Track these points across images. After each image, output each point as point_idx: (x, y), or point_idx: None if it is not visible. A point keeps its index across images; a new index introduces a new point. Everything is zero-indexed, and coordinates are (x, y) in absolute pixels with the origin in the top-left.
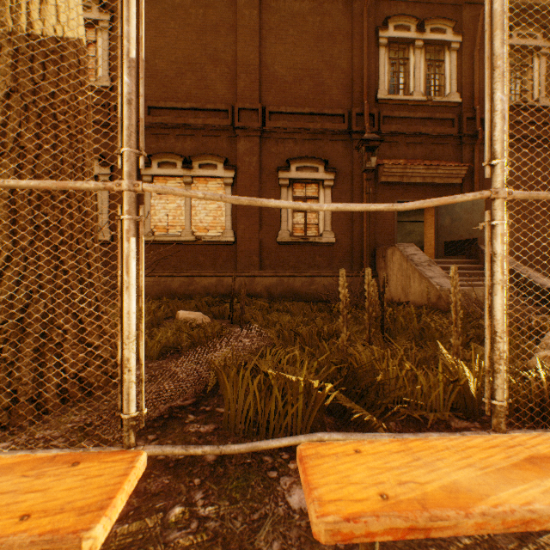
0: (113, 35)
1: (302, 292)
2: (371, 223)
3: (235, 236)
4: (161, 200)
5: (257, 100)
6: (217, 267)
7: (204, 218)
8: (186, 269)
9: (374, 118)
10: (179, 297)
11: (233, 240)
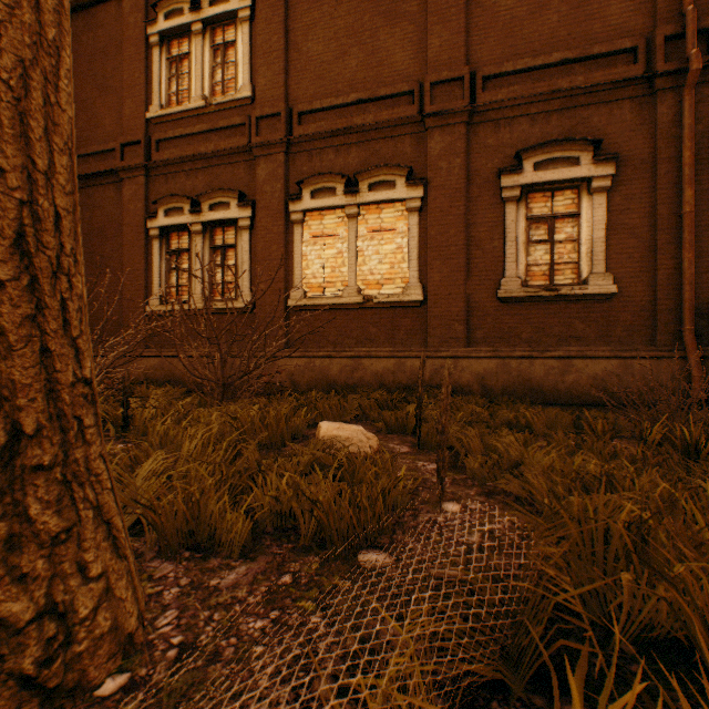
0: (255, 25)
1: (547, 386)
2: (701, 250)
3: (423, 293)
4: (315, 246)
5: (461, 63)
6: (396, 343)
7: (376, 267)
8: (350, 346)
9: (708, 36)
10: (336, 390)
11: (421, 298)
